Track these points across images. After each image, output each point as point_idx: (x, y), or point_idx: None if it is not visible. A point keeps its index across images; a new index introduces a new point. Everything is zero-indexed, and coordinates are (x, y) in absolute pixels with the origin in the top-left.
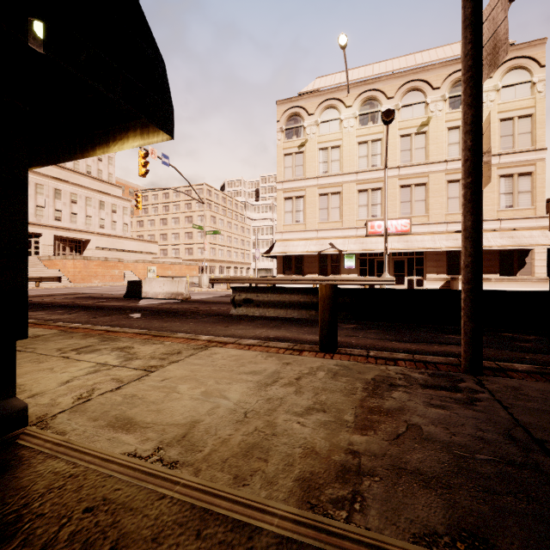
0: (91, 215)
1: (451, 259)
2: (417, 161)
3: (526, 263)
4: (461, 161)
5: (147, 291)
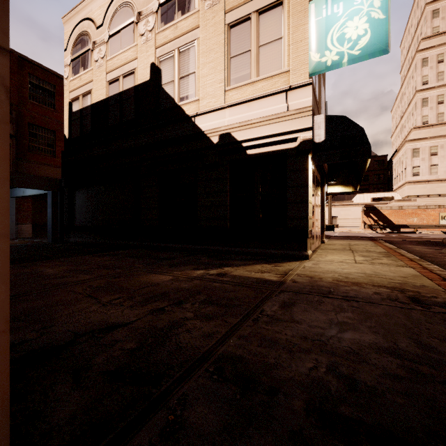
0: None
1: None
2: None
3: None
4: None
5: None
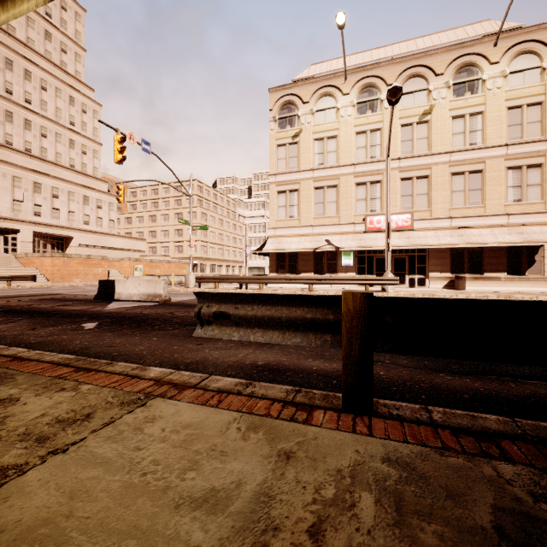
0: (74, 210)
1: (455, 257)
2: (419, 153)
3: (535, 261)
4: (465, 152)
5: (120, 292)
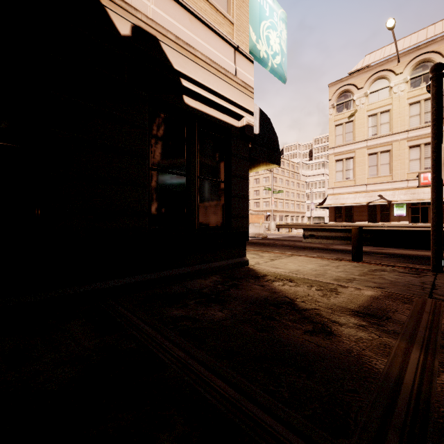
0: None
1: None
2: None
3: None
4: None
5: None
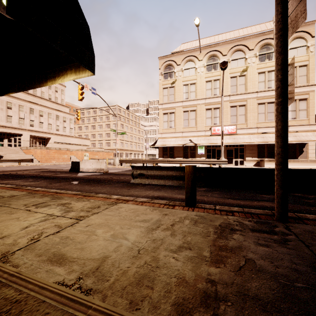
0: (51, 123)
1: (260, 149)
2: (240, 92)
3: (303, 151)
4: (265, 92)
5: (83, 168)
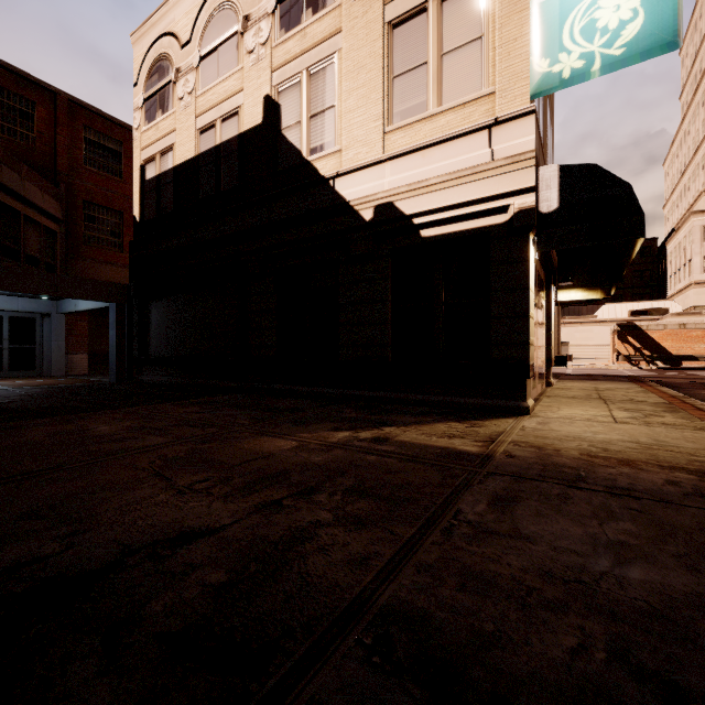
0: None
1: None
2: None
3: None
4: None
5: None
